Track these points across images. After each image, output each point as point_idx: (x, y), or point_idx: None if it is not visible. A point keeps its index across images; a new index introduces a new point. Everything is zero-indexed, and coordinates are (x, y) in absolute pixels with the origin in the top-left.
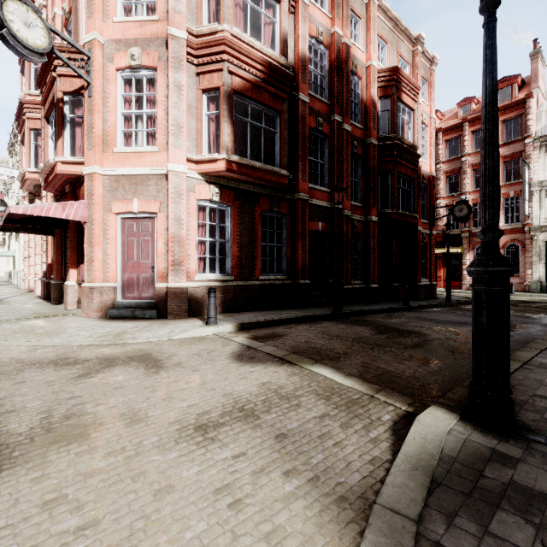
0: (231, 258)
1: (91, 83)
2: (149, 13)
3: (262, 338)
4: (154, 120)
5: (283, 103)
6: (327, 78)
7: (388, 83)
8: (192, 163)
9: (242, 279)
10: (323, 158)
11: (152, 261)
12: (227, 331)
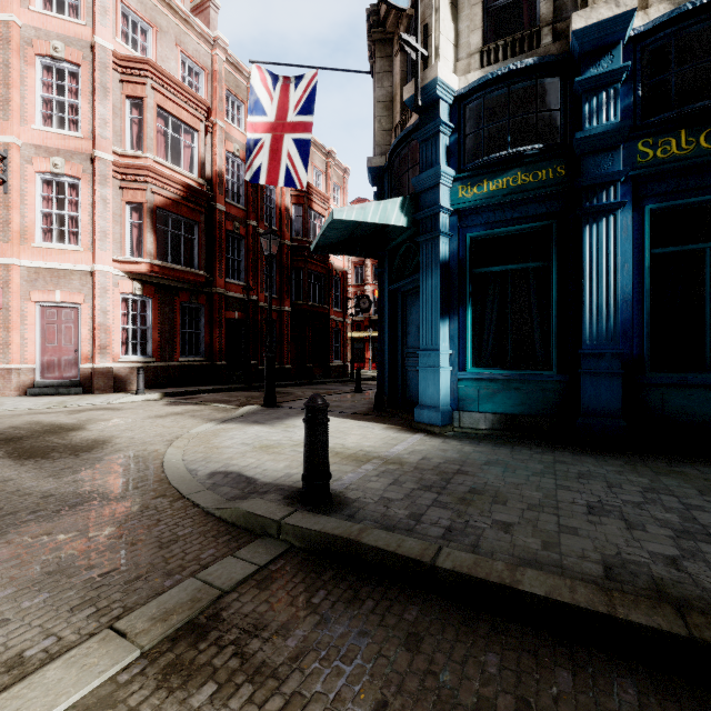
0: (152, 343)
1: (8, 181)
2: (70, 124)
3: (183, 399)
4: (75, 220)
5: (201, 215)
6: (244, 187)
7: (300, 193)
8: (116, 263)
9: (163, 360)
10: (240, 255)
11: (75, 345)
12: (155, 398)
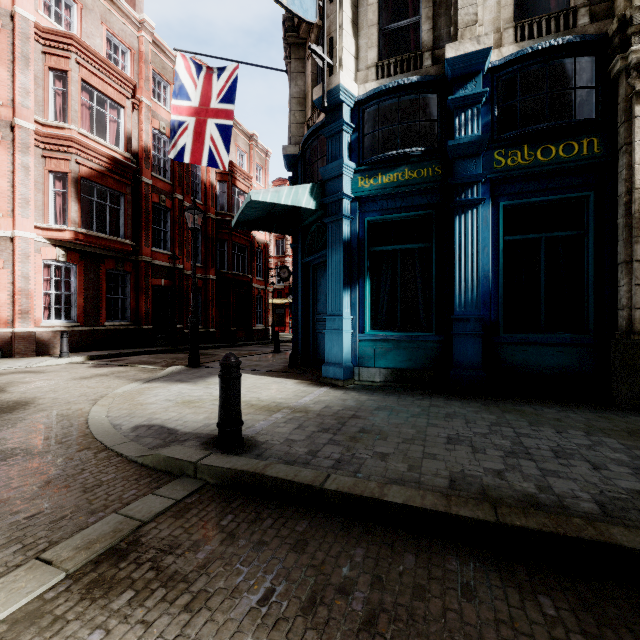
0: (77, 308)
1: None
2: None
3: (109, 361)
4: None
5: (127, 187)
6: (170, 162)
7: (225, 171)
8: (39, 229)
9: (88, 325)
10: (167, 226)
11: None
12: (79, 361)
